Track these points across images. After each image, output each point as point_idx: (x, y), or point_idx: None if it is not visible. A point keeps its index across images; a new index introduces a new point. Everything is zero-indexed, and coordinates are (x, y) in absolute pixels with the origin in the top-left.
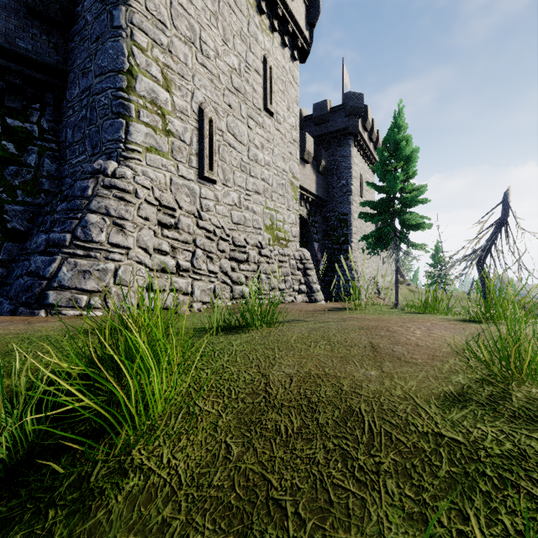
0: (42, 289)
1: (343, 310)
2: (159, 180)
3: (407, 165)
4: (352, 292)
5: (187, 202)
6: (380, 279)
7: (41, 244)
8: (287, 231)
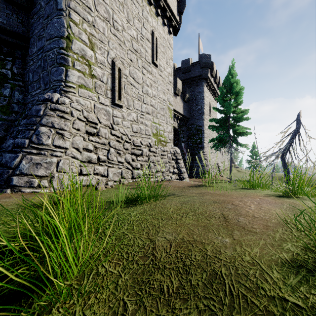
0: (9, 175)
1: (201, 186)
2: (87, 105)
3: (237, 97)
4: (207, 176)
5: (105, 119)
6: (220, 164)
7: (9, 146)
8: (166, 136)
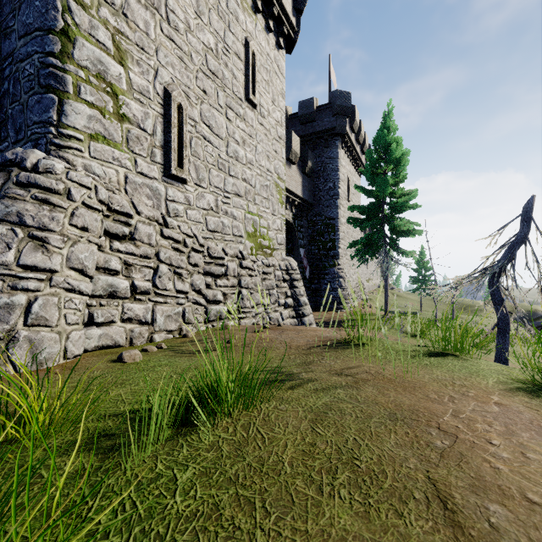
0: None
1: (344, 347)
2: (109, 177)
3: (397, 168)
4: (361, 332)
5: (149, 205)
6: (365, 283)
7: None
8: (271, 238)
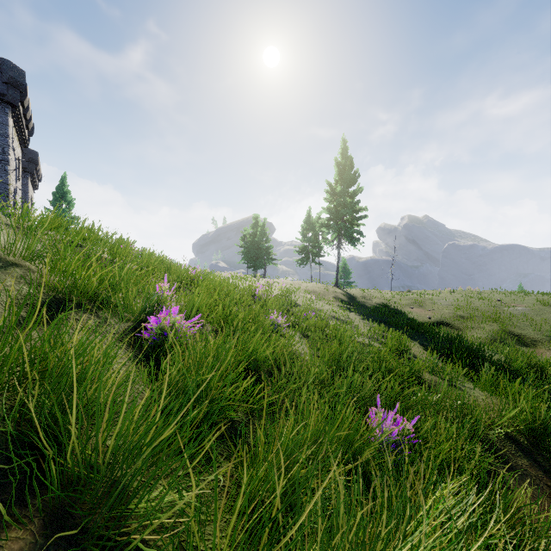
0: None
1: None
2: None
3: (69, 205)
4: None
5: None
6: None
7: None
8: None
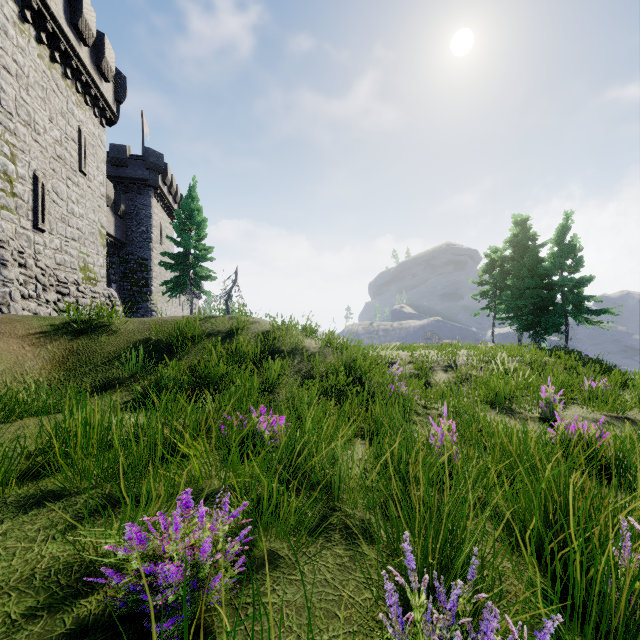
0: None
1: None
2: (8, 230)
3: (199, 229)
4: (161, 309)
5: (26, 246)
6: None
7: None
8: (96, 272)
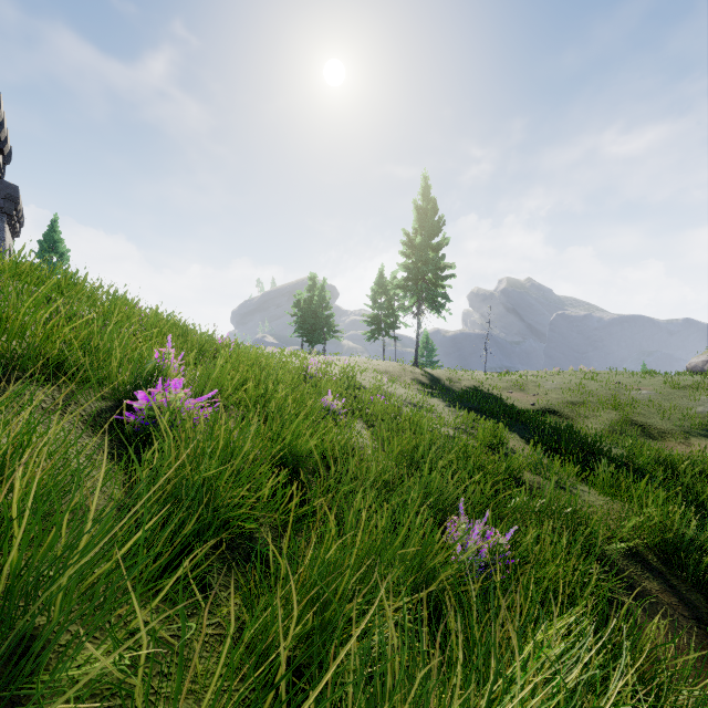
0: None
1: None
2: None
3: (62, 258)
4: None
5: None
6: None
7: None
8: None
